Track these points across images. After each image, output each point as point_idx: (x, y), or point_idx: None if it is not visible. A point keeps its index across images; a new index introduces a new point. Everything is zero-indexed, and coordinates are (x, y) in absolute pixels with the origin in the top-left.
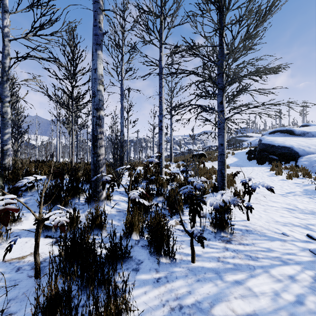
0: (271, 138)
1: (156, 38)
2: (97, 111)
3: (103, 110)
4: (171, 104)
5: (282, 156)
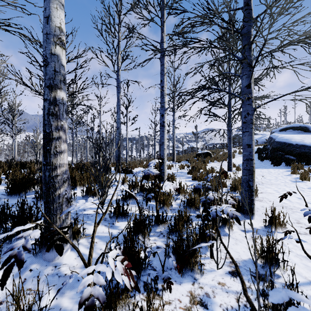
0: (286, 135)
1: (157, 15)
2: (50, 91)
3: (63, 90)
4: (174, 100)
5: (301, 156)
